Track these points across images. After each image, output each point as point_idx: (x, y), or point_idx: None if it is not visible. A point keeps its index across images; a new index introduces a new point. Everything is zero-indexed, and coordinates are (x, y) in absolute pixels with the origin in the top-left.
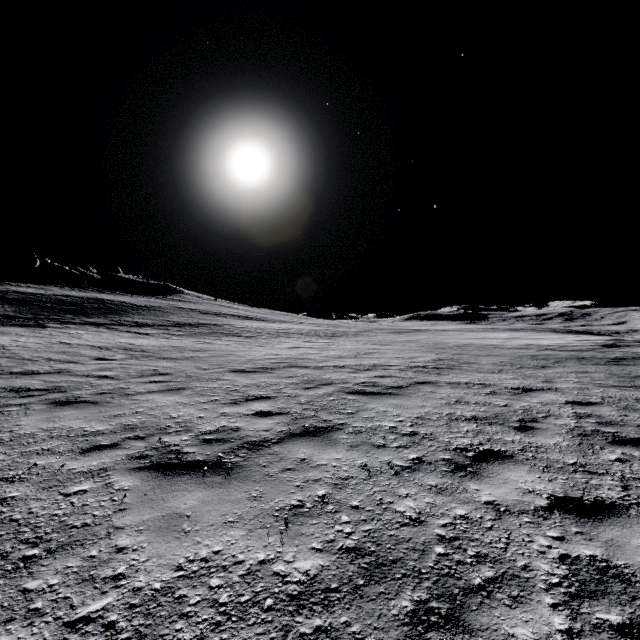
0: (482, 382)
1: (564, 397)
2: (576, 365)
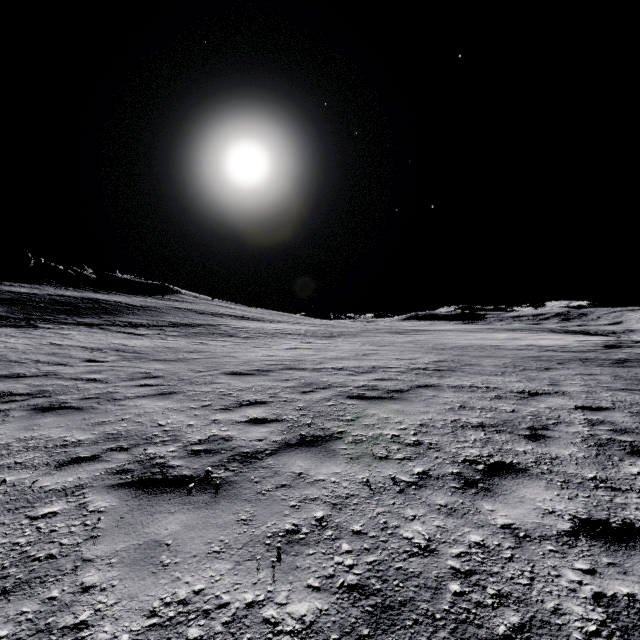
0: (486, 385)
1: (573, 402)
2: (580, 367)
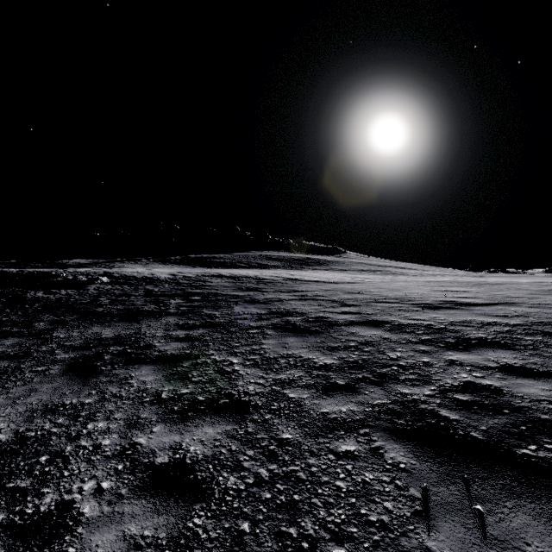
0: None
1: None
2: None
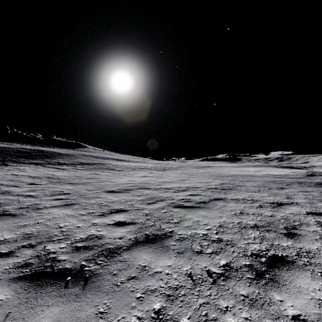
0: (251, 198)
1: (304, 209)
2: (299, 187)
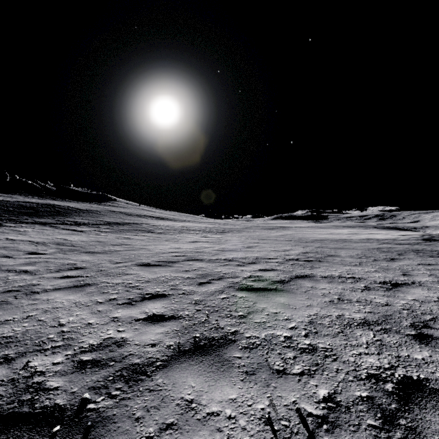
0: (351, 275)
1: (433, 293)
2: (417, 257)
